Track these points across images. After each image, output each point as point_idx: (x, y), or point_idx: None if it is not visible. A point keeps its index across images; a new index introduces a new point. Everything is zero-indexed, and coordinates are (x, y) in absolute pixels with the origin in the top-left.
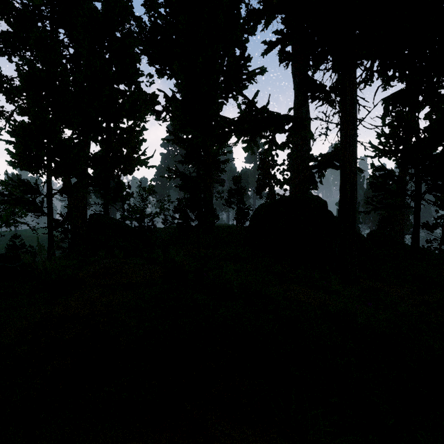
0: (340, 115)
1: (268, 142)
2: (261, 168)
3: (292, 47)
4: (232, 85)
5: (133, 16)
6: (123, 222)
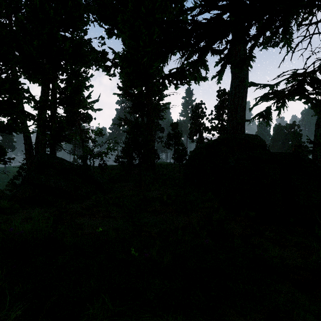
0: None
1: (221, 61)
2: (193, 118)
3: None
4: None
5: None
6: (67, 161)
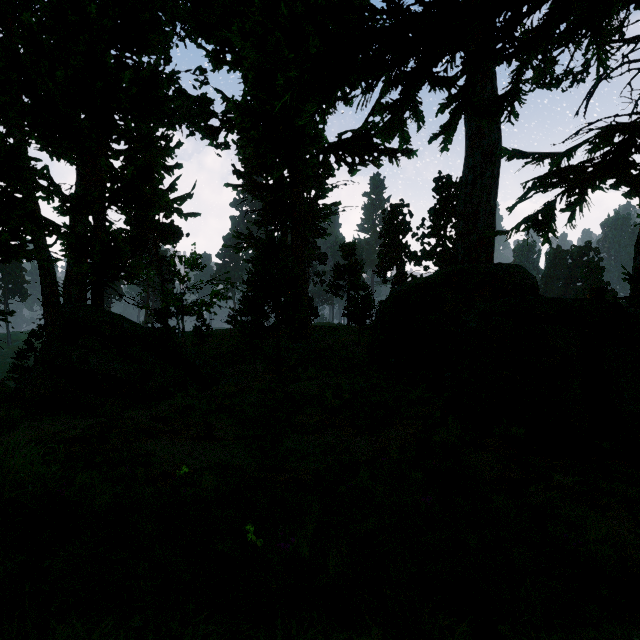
0: None
1: (451, 101)
2: (385, 234)
3: None
4: None
5: None
6: (127, 320)
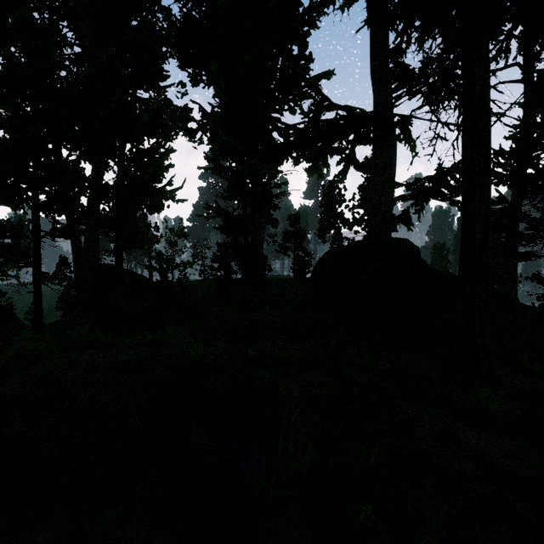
0: (463, 111)
1: (343, 160)
2: (324, 204)
3: (371, 36)
4: (288, 94)
5: (159, 7)
6: (141, 275)
